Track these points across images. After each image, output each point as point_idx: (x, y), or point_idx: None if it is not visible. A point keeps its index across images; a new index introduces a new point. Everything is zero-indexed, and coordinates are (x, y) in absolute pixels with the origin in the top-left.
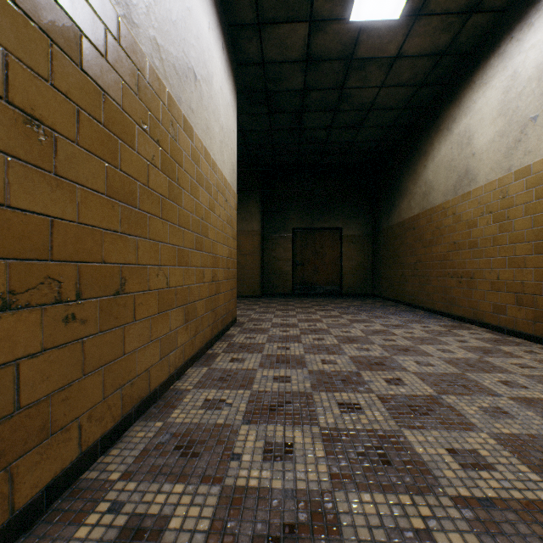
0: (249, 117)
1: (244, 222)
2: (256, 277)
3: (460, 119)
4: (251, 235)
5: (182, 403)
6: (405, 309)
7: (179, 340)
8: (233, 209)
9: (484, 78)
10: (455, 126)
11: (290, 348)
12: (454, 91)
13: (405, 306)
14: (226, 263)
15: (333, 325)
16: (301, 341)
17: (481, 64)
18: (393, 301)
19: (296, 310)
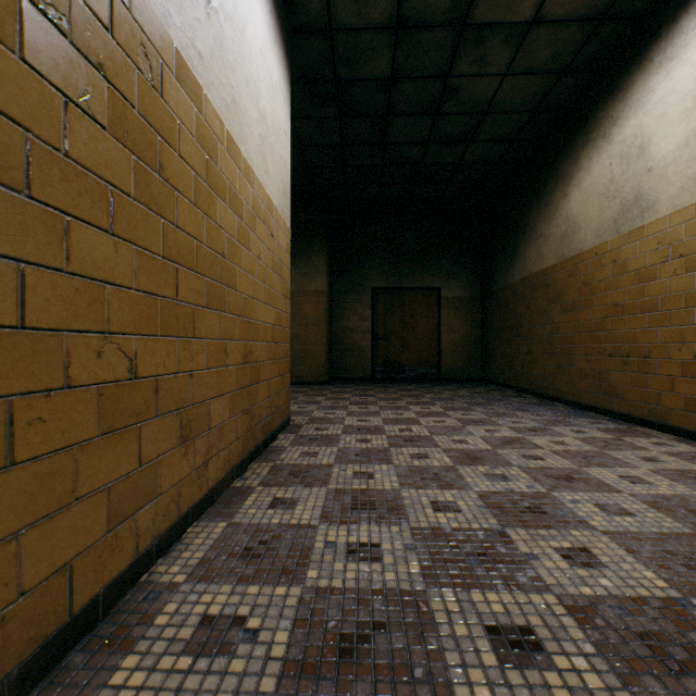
0: (310, 123)
1: (305, 279)
2: (322, 356)
3: (625, 119)
4: (315, 297)
5: (151, 630)
6: (535, 401)
7: (165, 478)
8: (285, 252)
9: (668, 51)
10: (616, 131)
11: (375, 475)
12: (615, 78)
13: (534, 397)
14: (271, 334)
15: (438, 429)
16: (392, 460)
17: (664, 29)
18: (514, 389)
19: (379, 403)
